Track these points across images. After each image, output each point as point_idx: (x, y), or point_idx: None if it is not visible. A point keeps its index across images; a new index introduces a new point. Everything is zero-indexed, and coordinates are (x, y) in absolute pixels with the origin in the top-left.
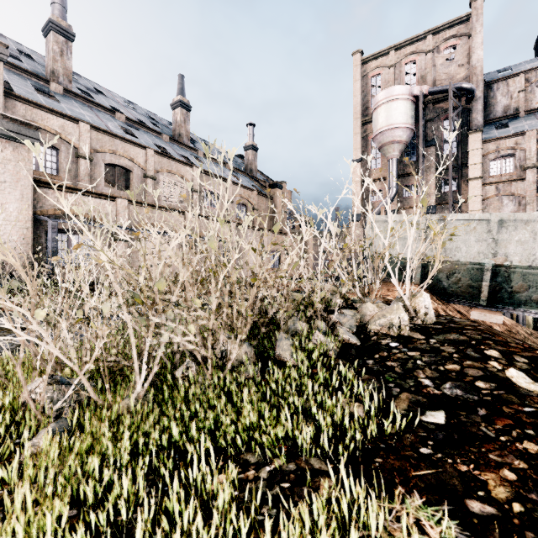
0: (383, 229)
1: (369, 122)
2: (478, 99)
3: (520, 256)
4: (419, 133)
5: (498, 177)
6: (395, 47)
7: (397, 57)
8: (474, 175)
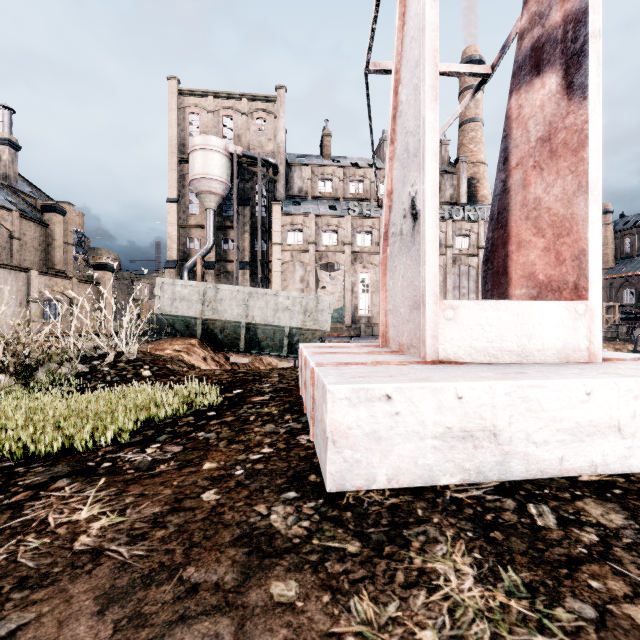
0: (171, 291)
1: (187, 161)
2: (282, 175)
3: (260, 317)
4: (234, 191)
5: (293, 246)
6: (214, 94)
7: (215, 105)
8: (277, 241)
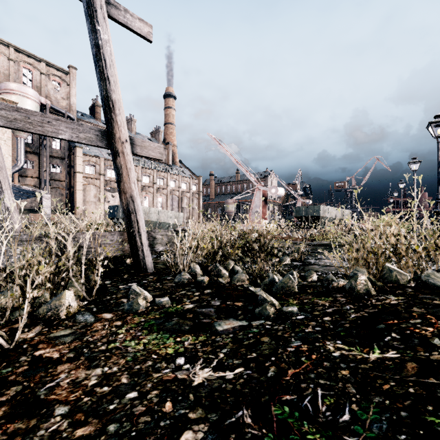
0: None
1: None
2: None
3: (163, 220)
4: None
5: (89, 175)
6: (15, 48)
7: (16, 56)
8: (80, 170)
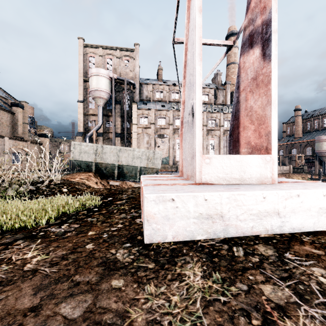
0: (79, 148)
1: (88, 81)
2: (137, 89)
3: (125, 162)
4: (113, 97)
5: (143, 125)
6: (102, 47)
7: (103, 52)
8: (134, 122)
